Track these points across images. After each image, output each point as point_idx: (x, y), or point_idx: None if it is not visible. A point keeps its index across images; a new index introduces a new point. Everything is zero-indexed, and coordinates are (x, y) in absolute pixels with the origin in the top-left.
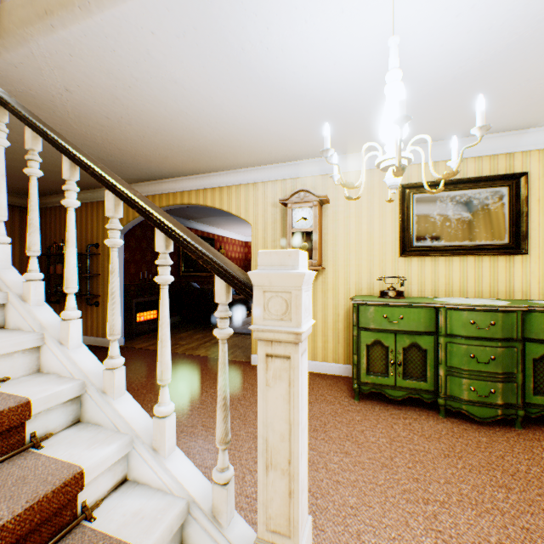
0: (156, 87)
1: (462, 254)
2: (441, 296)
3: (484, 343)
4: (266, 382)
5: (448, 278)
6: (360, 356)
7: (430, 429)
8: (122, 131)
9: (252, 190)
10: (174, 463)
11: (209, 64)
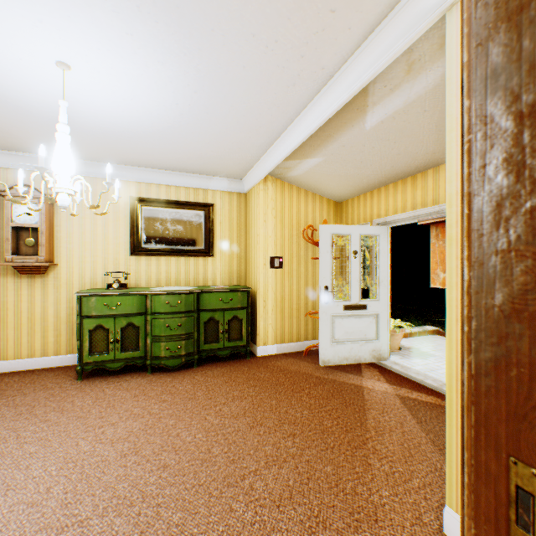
0: None
1: (177, 255)
2: (164, 286)
3: (175, 316)
4: None
5: (168, 272)
6: (84, 341)
7: (135, 383)
8: None
9: None
10: None
11: None
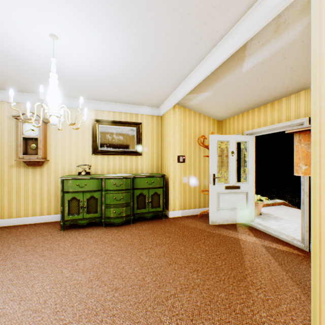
0: None
1: (119, 154)
2: (111, 173)
3: (119, 192)
4: None
5: (114, 165)
6: (65, 207)
7: (95, 233)
8: None
9: None
10: None
11: None
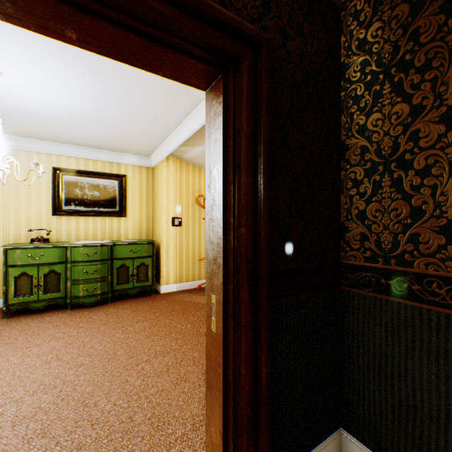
0: None
1: (94, 215)
2: (83, 240)
3: (92, 263)
4: None
5: (87, 229)
6: (10, 286)
7: (57, 317)
8: None
9: None
10: None
11: None
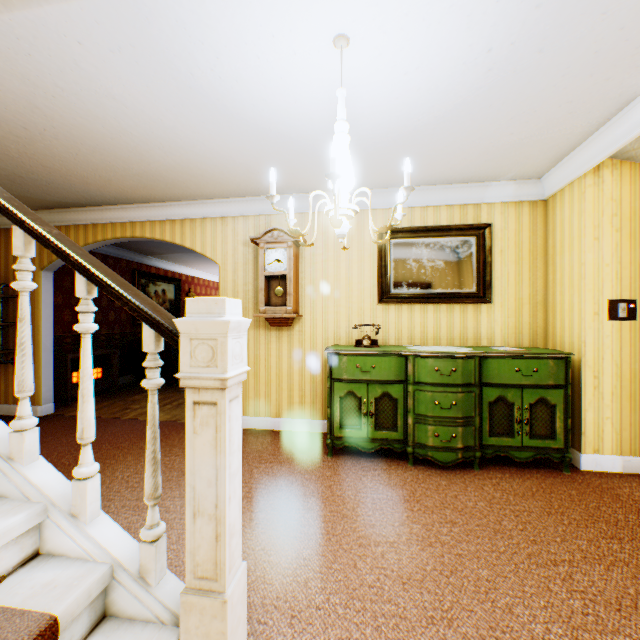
0: (90, 100)
1: (436, 302)
2: (417, 344)
3: (447, 390)
4: (194, 429)
5: (423, 326)
6: (334, 409)
7: (397, 478)
8: (47, 145)
9: (220, 226)
10: (98, 528)
11: (154, 84)
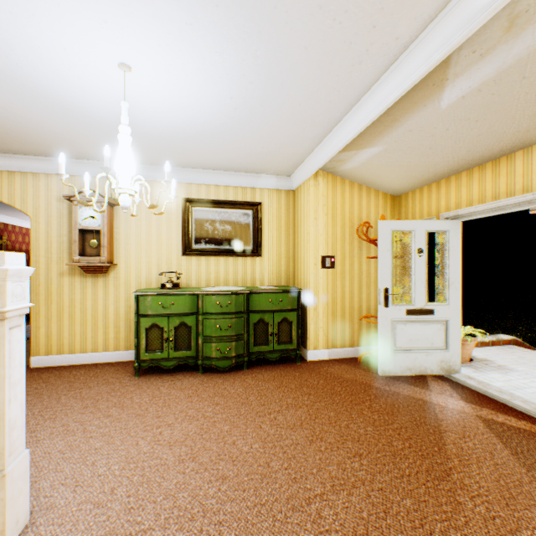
0: None
1: (225, 255)
2: (213, 286)
3: (226, 317)
4: None
5: (217, 272)
6: (141, 339)
7: (188, 383)
8: None
9: (31, 180)
10: None
11: None
